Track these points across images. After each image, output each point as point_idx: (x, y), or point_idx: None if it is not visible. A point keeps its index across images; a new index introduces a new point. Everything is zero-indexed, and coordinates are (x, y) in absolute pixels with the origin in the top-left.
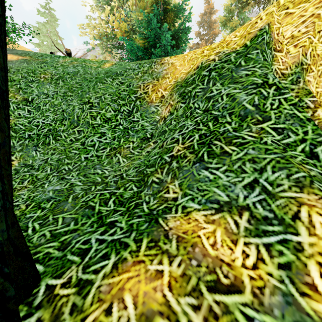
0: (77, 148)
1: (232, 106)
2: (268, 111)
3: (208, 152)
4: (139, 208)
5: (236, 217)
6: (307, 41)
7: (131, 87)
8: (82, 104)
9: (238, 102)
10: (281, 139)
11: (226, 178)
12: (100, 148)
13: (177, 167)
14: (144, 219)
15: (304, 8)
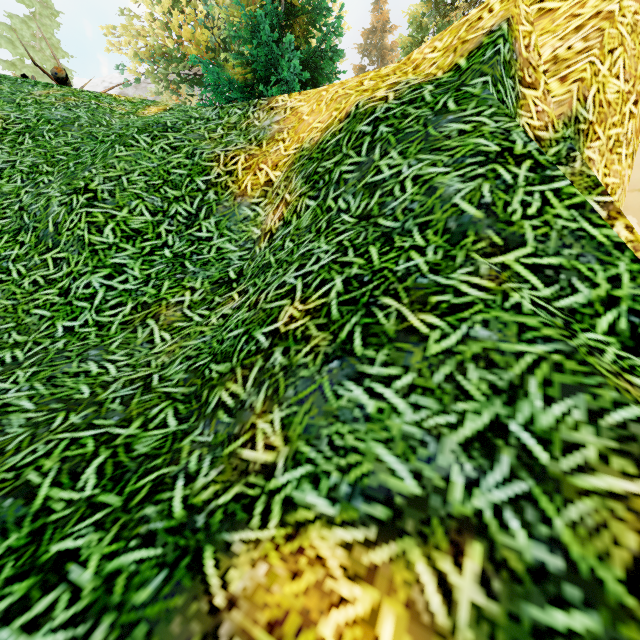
0: (47, 304)
1: (427, 208)
2: (517, 223)
3: (365, 327)
4: (160, 501)
5: (445, 562)
6: (588, 70)
7: (197, 159)
8: (69, 194)
9: (441, 198)
10: (554, 297)
11: (413, 415)
12: (109, 305)
13: (284, 366)
14: (158, 552)
15: (579, 0)
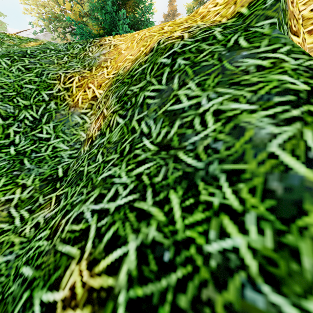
0: None
1: (235, 152)
2: None
3: None
4: None
5: None
6: None
7: (44, 78)
8: None
9: (253, 143)
10: None
11: None
12: None
13: None
14: None
15: None
